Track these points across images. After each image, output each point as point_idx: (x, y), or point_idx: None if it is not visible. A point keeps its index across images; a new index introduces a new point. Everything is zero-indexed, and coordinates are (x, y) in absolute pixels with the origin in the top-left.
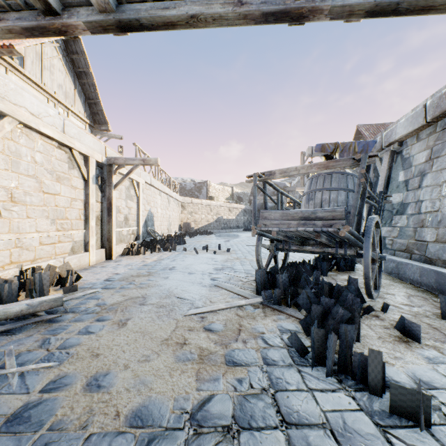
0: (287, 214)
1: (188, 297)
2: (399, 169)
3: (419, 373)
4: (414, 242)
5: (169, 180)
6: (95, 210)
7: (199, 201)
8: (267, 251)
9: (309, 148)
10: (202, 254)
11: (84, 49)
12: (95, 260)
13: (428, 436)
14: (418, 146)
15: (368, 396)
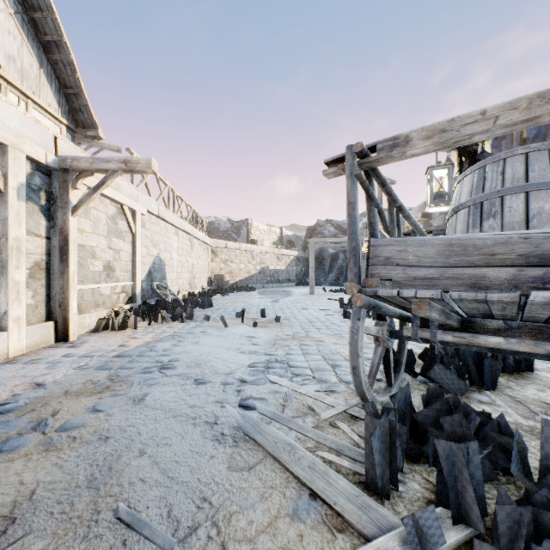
0: (466, 249)
1: (154, 517)
2: None
3: None
4: None
5: (193, 215)
6: (31, 252)
7: (237, 246)
8: (339, 321)
9: None
10: (234, 327)
11: (51, 2)
12: (27, 346)
13: None
14: None
15: None
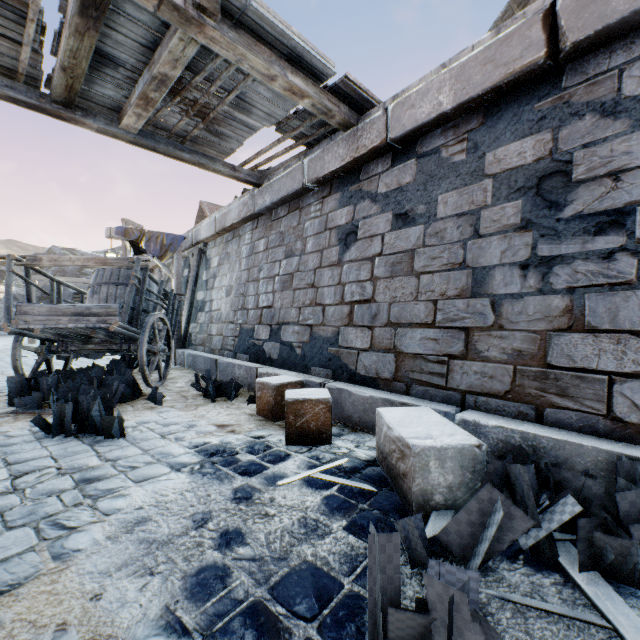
0: (57, 310)
1: None
2: (204, 269)
3: (146, 419)
4: (207, 336)
5: None
6: None
7: None
8: None
9: (108, 229)
10: None
11: None
12: None
13: (122, 440)
14: (215, 251)
15: (95, 437)
